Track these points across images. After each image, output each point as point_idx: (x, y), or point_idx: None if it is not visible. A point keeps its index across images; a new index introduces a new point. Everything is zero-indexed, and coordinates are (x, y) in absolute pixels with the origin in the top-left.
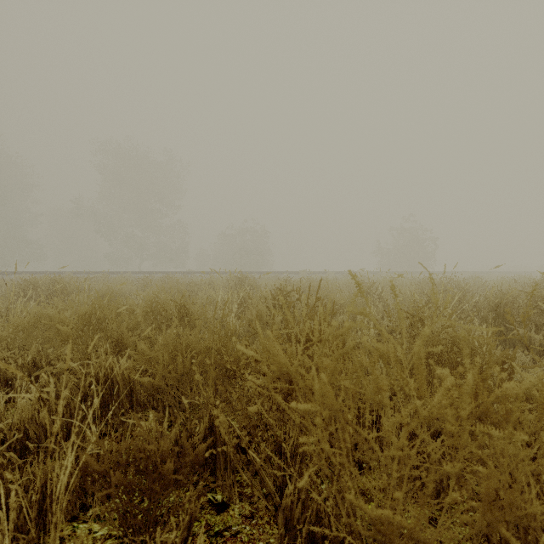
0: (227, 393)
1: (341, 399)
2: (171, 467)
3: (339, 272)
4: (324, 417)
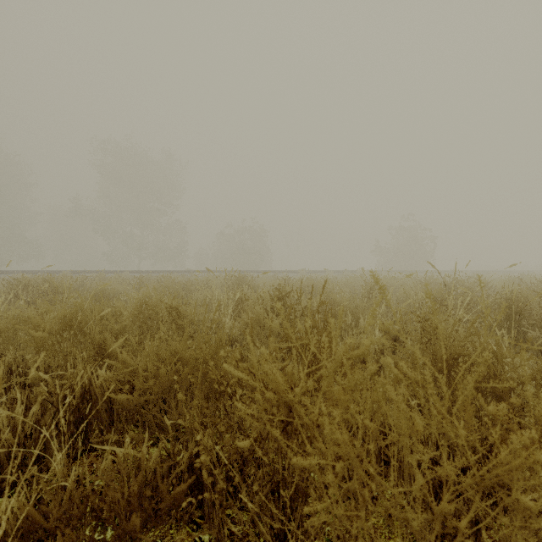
0: (217, 412)
1: (358, 441)
2: (137, 524)
3: (338, 271)
4: (337, 471)
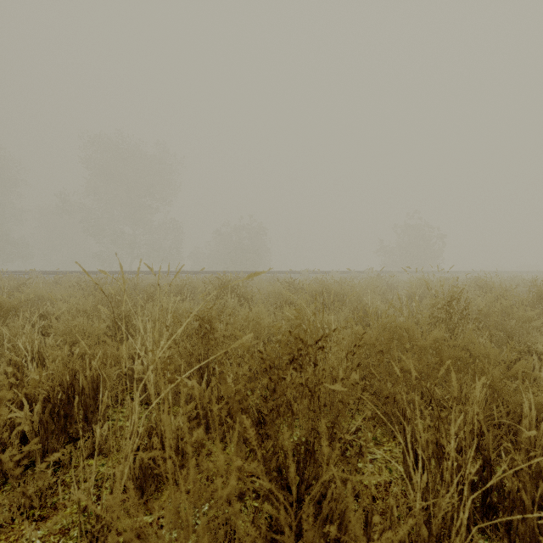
0: None
1: None
2: None
3: (344, 271)
4: None
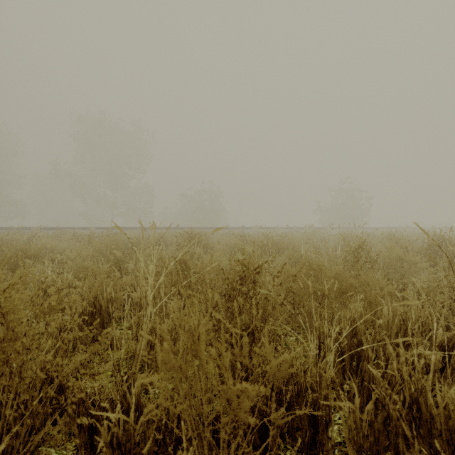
0: None
1: None
2: None
3: (287, 227)
4: None
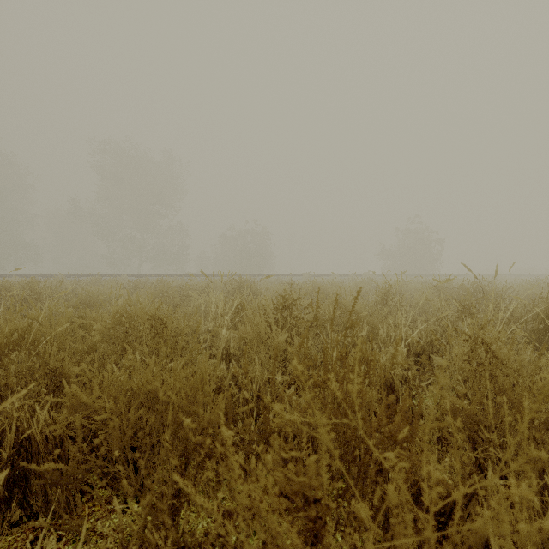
0: None
1: None
2: None
3: (343, 275)
4: None
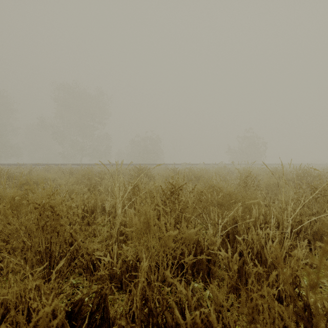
0: None
1: None
2: None
3: (206, 164)
4: None
